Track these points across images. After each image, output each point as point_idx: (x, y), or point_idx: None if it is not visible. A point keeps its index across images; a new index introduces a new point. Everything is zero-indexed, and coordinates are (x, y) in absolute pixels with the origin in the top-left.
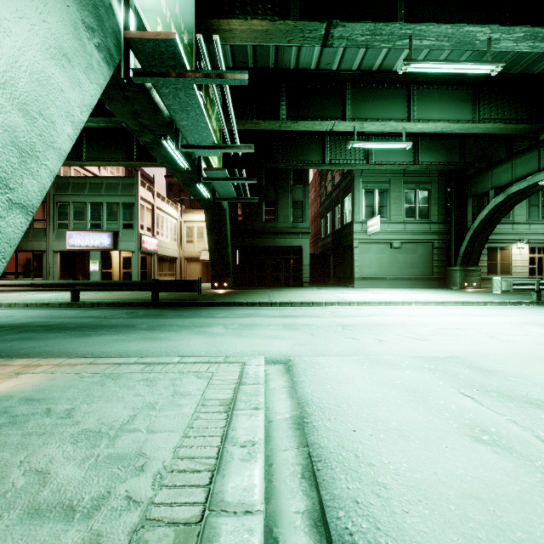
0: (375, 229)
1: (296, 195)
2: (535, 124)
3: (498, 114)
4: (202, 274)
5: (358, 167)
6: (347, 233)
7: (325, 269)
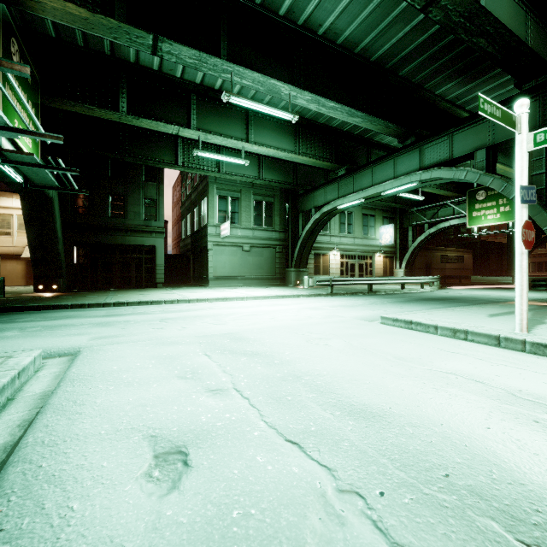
0: (226, 233)
1: (149, 192)
2: (333, 164)
3: (312, 151)
4: (27, 275)
5: (211, 174)
6: (203, 235)
7: (186, 269)
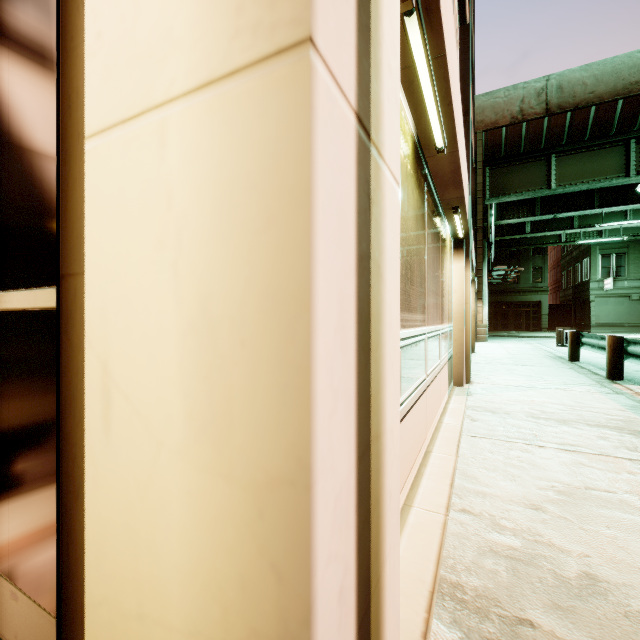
0: (609, 287)
1: (535, 262)
2: None
3: None
4: None
5: (592, 242)
6: (584, 289)
7: (566, 317)
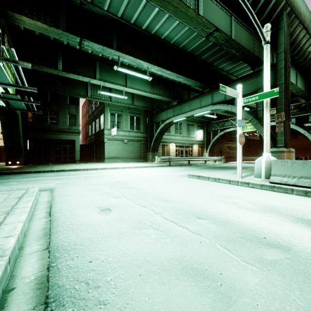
0: (114, 134)
1: (71, 110)
2: (171, 99)
3: (160, 92)
4: None
5: (106, 102)
6: (101, 134)
7: (91, 153)
